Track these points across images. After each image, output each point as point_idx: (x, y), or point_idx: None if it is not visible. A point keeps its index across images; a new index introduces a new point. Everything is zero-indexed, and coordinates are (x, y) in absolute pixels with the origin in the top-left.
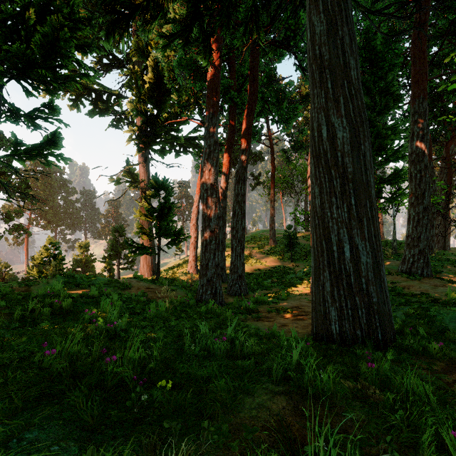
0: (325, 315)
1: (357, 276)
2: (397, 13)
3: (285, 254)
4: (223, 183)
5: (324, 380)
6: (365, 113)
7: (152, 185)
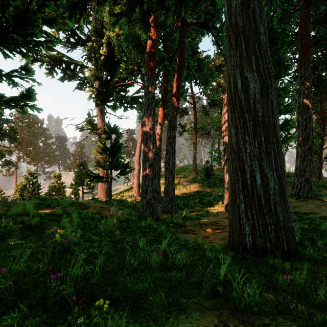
0: (240, 230)
1: (266, 199)
2: (288, 2)
3: (204, 181)
4: (159, 129)
5: (251, 297)
6: (272, 69)
7: (105, 130)
